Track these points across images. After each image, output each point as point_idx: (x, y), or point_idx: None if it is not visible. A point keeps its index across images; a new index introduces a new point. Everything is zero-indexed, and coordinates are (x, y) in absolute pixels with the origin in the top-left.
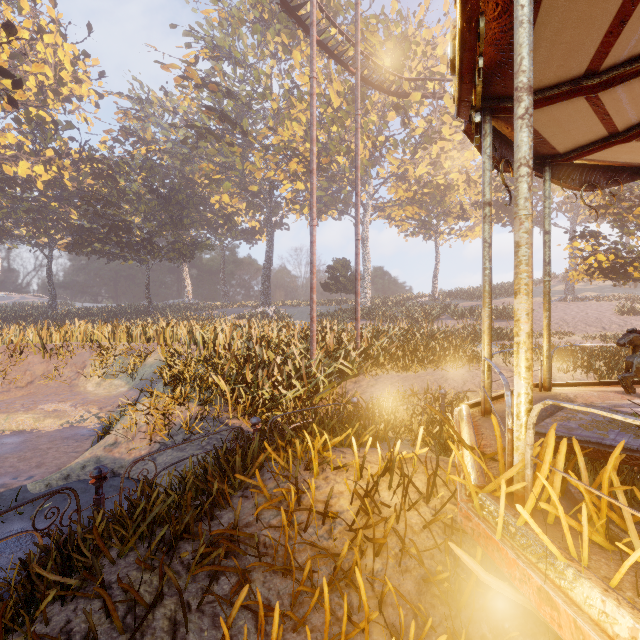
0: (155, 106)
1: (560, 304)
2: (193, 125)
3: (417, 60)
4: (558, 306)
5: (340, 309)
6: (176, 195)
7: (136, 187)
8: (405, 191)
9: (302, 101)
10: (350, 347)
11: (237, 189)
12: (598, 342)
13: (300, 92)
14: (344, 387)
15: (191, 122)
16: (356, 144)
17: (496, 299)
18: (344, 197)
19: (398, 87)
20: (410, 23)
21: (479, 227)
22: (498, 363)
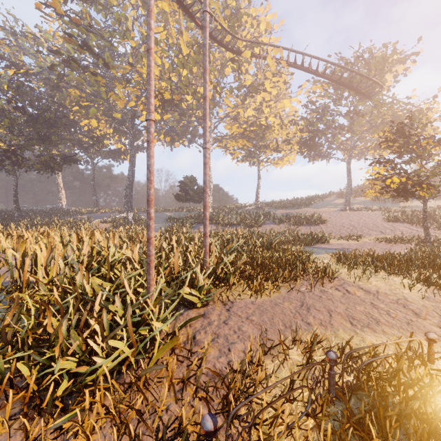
0: (29, 40)
1: (343, 213)
2: (56, 51)
3: (247, 30)
4: (342, 214)
5: (189, 215)
6: (43, 114)
7: (1, 103)
8: (237, 128)
9: (158, 48)
10: (197, 268)
11: (104, 116)
12: (385, 244)
13: (156, 38)
14: (190, 325)
15: (56, 49)
16: (204, 43)
17: (299, 208)
18: (192, 130)
19: (234, 45)
20: (242, 1)
21: (287, 158)
22: (343, 277)
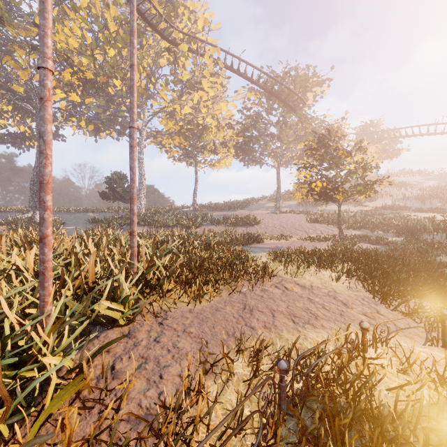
0: None
1: (274, 215)
2: None
3: (184, 23)
4: (273, 216)
5: (118, 216)
6: None
7: None
8: (174, 124)
9: (77, 16)
10: (121, 275)
11: None
12: (310, 242)
13: (74, 3)
14: (108, 350)
15: None
16: None
17: (235, 211)
18: (122, 121)
19: (170, 34)
20: None
21: (223, 161)
22: (281, 274)
